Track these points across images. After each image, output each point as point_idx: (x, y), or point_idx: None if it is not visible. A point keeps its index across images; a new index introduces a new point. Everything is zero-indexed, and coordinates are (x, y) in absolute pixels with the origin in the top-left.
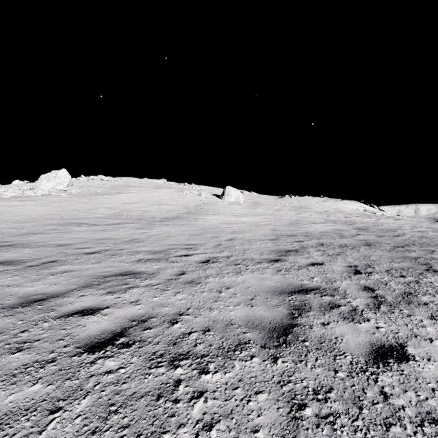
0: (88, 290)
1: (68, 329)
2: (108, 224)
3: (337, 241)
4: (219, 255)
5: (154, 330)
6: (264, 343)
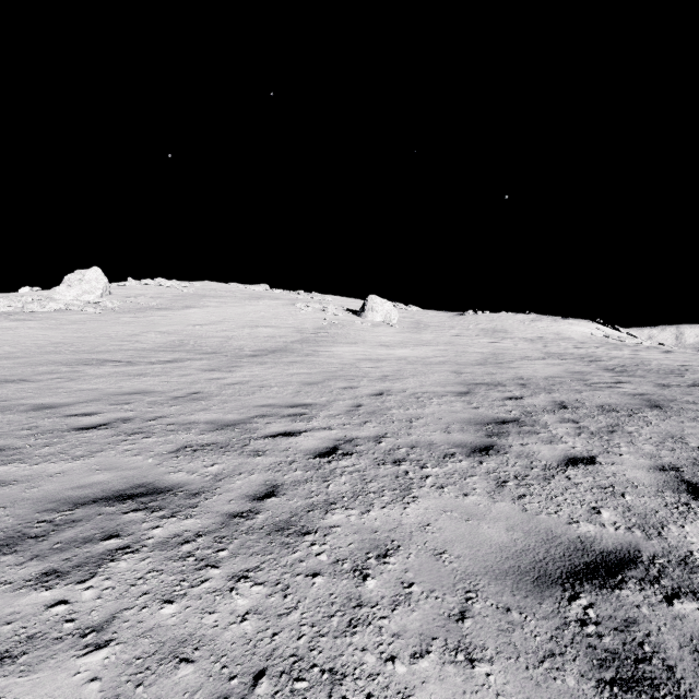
0: None
1: None
2: (155, 361)
3: (588, 397)
4: (357, 434)
5: None
6: None
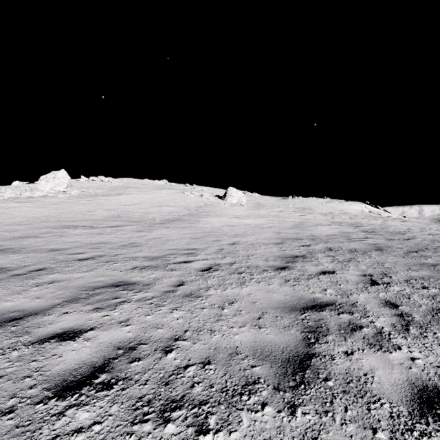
0: (73, 306)
1: (39, 361)
2: (106, 226)
3: (346, 245)
4: (221, 262)
5: (143, 362)
6: (277, 382)
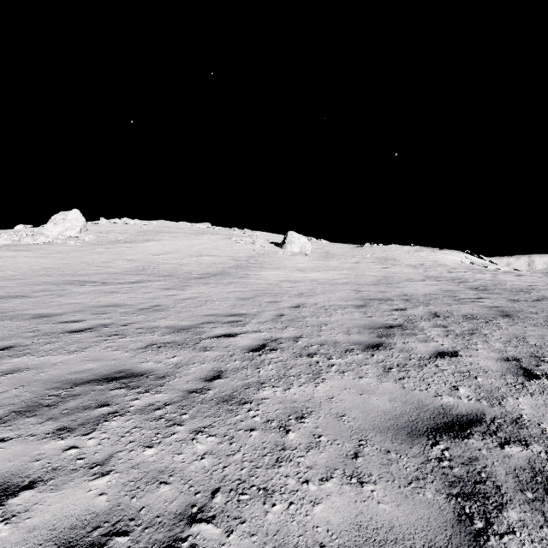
0: (22, 423)
1: None
2: (124, 282)
3: (456, 308)
4: (281, 335)
5: None
6: None
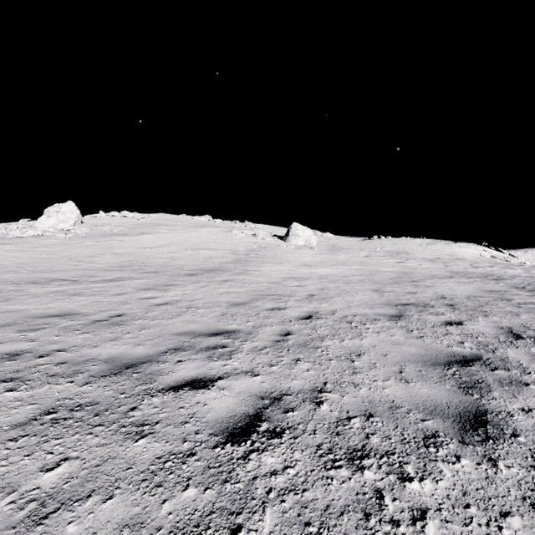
0: None
1: None
2: (99, 280)
3: (532, 321)
4: (288, 384)
5: None
6: None
